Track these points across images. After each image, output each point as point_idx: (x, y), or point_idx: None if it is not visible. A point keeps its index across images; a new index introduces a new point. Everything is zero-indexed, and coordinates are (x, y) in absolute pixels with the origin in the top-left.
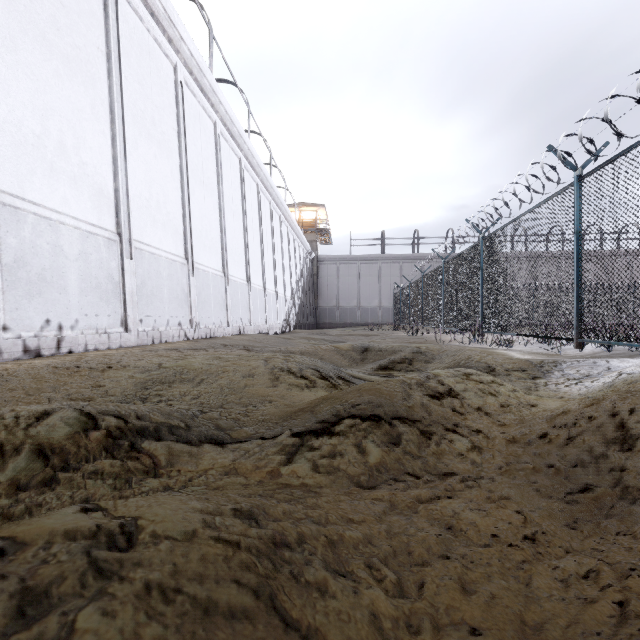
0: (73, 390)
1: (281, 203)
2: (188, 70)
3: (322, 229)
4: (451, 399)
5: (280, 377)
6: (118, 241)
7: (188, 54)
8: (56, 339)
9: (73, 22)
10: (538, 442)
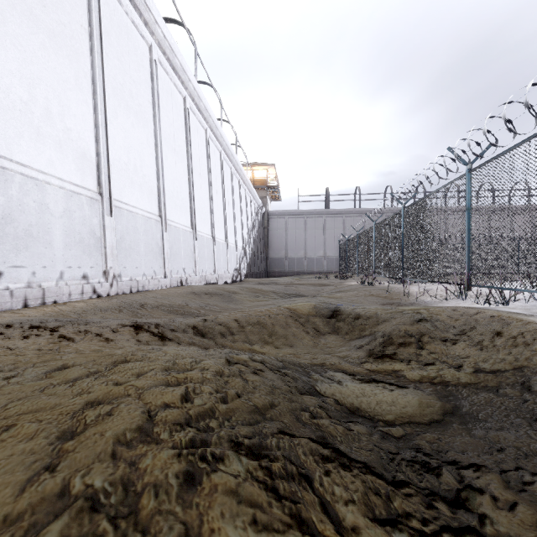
0: None
1: (232, 155)
2: None
3: (272, 186)
4: None
5: None
6: None
7: None
8: None
9: None
10: None
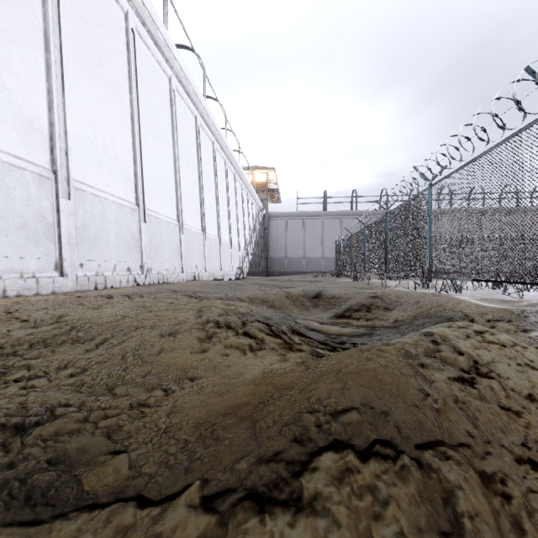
0: None
1: (235, 162)
2: (140, 20)
3: (272, 189)
4: (487, 383)
5: (214, 336)
6: (53, 179)
7: (140, 3)
8: None
9: None
10: None
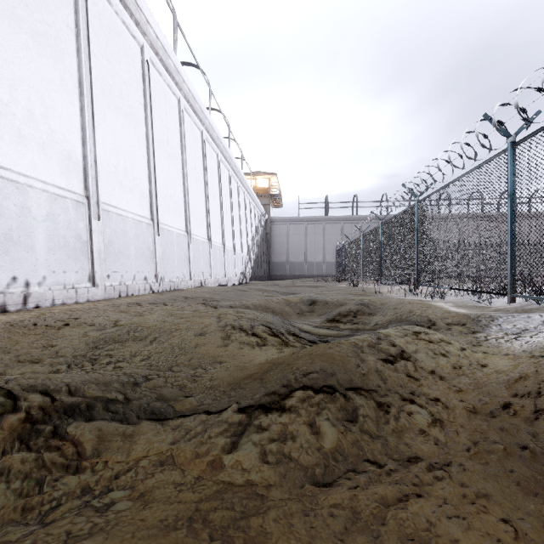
0: (23, 351)
1: (238, 171)
2: (154, 51)
3: (274, 194)
4: (404, 363)
5: (231, 335)
6: (86, 203)
7: (154, 36)
8: (22, 295)
9: (42, 0)
10: (502, 414)
